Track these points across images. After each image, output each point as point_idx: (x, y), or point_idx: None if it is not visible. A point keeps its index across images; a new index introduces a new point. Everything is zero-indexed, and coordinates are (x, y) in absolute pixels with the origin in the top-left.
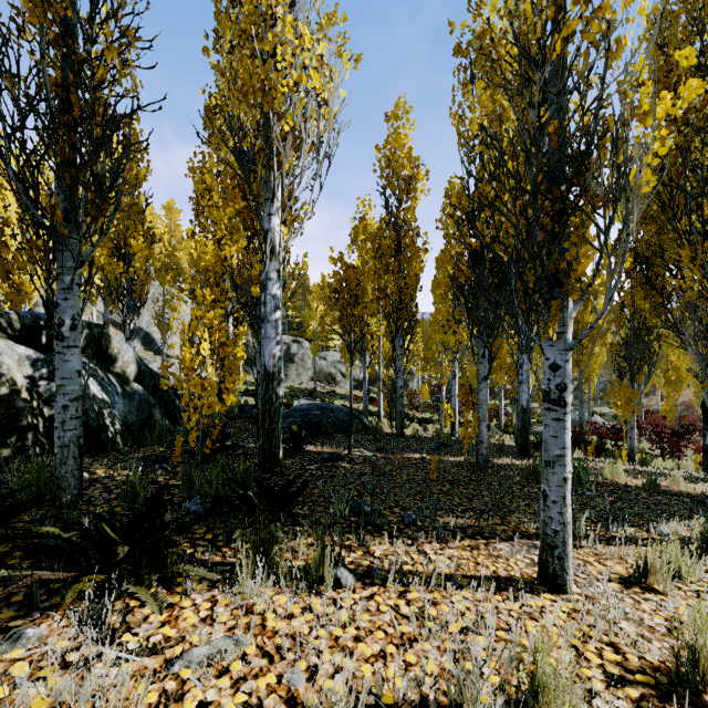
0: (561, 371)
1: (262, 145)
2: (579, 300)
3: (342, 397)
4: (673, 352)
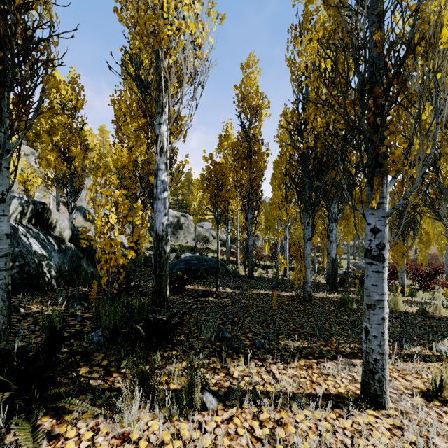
0: (380, 233)
1: (154, 73)
2: (393, 178)
3: (213, 251)
4: (424, 222)
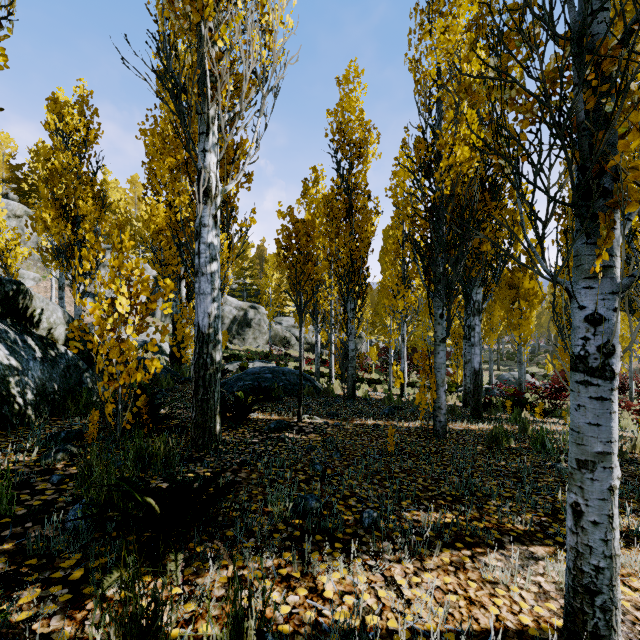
0: (606, 325)
1: (193, 64)
2: (625, 220)
3: (296, 359)
4: None
